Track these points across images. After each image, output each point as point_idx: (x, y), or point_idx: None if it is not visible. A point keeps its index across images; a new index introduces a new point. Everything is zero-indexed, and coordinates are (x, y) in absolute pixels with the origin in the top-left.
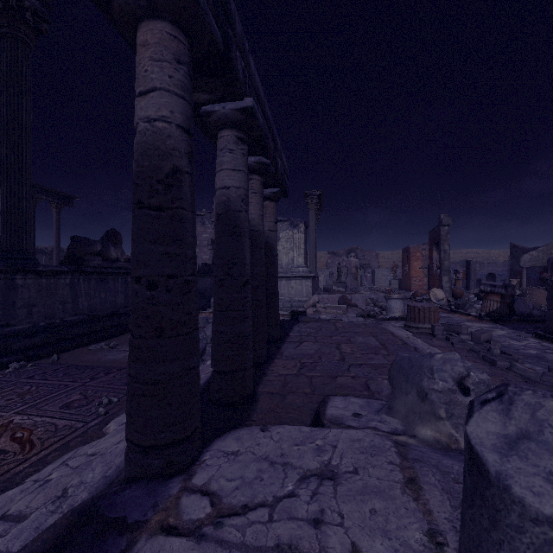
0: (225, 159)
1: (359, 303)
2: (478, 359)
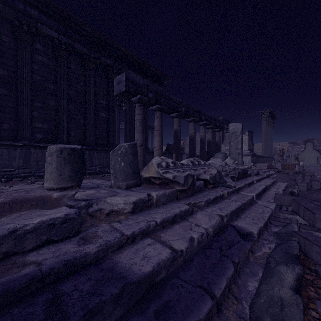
0: (201, 131)
1: (279, 168)
2: (289, 177)
